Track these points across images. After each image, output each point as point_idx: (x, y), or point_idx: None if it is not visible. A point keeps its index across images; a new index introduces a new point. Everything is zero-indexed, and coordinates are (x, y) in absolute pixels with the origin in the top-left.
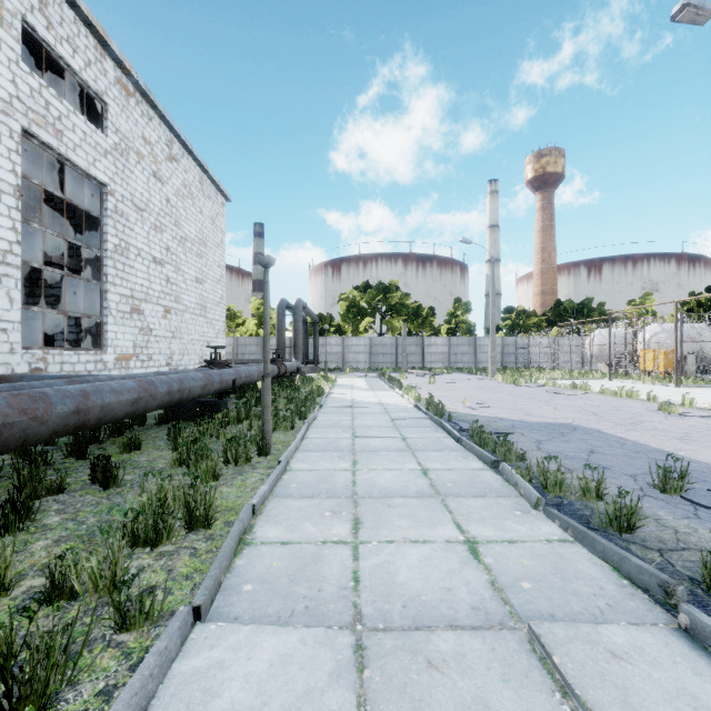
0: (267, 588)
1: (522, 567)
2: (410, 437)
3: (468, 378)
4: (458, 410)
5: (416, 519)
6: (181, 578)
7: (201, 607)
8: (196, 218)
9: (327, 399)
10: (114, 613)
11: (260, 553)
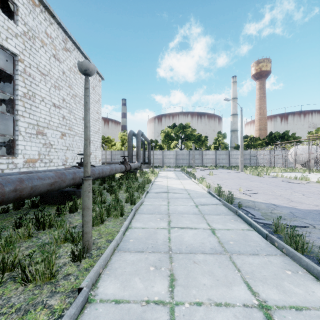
0: None
1: None
2: (217, 228)
3: (228, 171)
4: (238, 196)
5: None
6: None
7: None
8: (82, 85)
9: (152, 185)
10: None
11: None
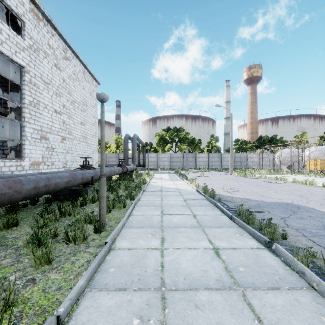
0: None
1: None
2: (198, 214)
3: (219, 173)
4: (221, 193)
5: None
6: None
7: None
8: (80, 91)
9: (148, 186)
10: None
11: None
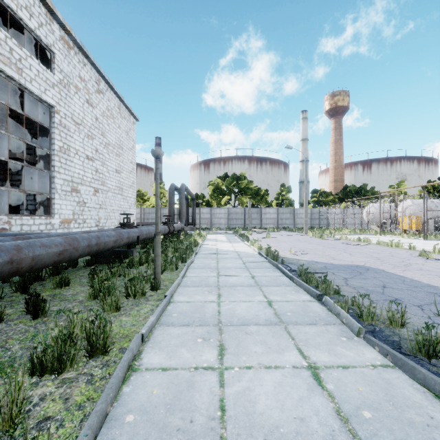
0: (146, 419)
1: (359, 393)
2: (257, 275)
3: (290, 234)
4: (287, 256)
5: (267, 345)
6: (74, 407)
7: None
8: (115, 131)
9: (200, 248)
10: None
11: (144, 380)
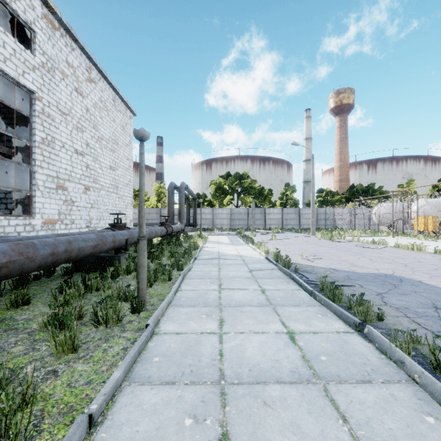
0: None
1: None
2: (268, 289)
3: (296, 235)
4: (299, 261)
5: (303, 437)
6: None
7: None
8: (110, 124)
9: (200, 252)
10: None
11: None
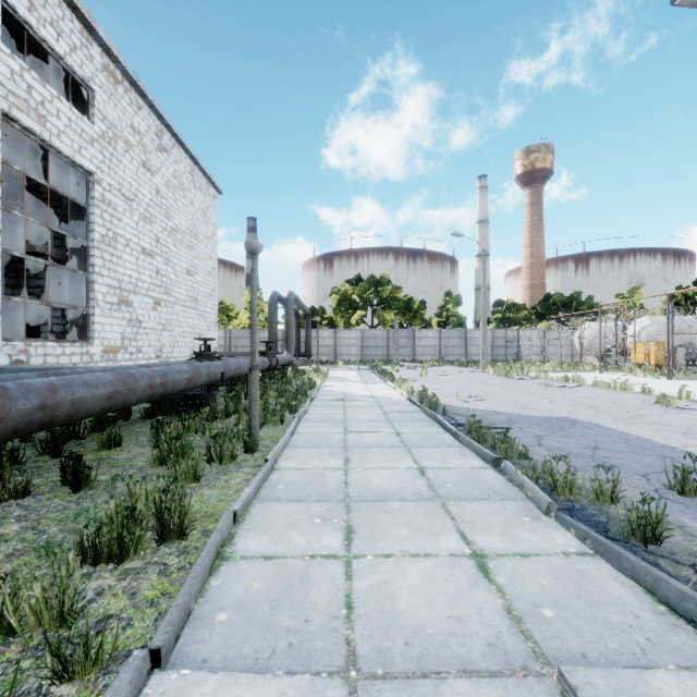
0: (244, 617)
1: (540, 588)
2: (404, 432)
3: (459, 370)
4: (452, 403)
5: (415, 527)
6: (145, 604)
7: (160, 650)
8: (186, 209)
9: (318, 392)
10: (52, 660)
11: (239, 571)
